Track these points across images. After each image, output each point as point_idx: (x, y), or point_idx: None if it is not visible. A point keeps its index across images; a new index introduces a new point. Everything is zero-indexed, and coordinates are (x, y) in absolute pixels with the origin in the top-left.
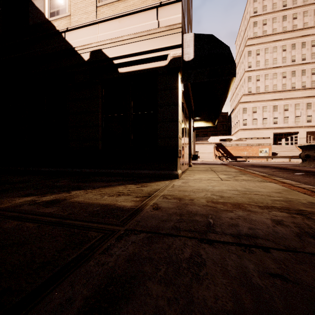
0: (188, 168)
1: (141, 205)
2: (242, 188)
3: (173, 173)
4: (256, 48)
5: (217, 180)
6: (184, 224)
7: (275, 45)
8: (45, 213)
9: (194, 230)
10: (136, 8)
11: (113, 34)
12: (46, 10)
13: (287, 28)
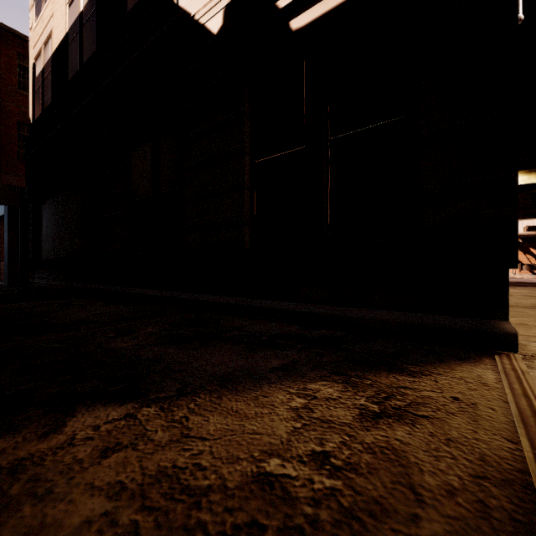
0: None
1: None
2: None
3: (486, 326)
4: None
5: None
6: None
7: None
8: None
9: None
10: None
11: None
12: None
13: None
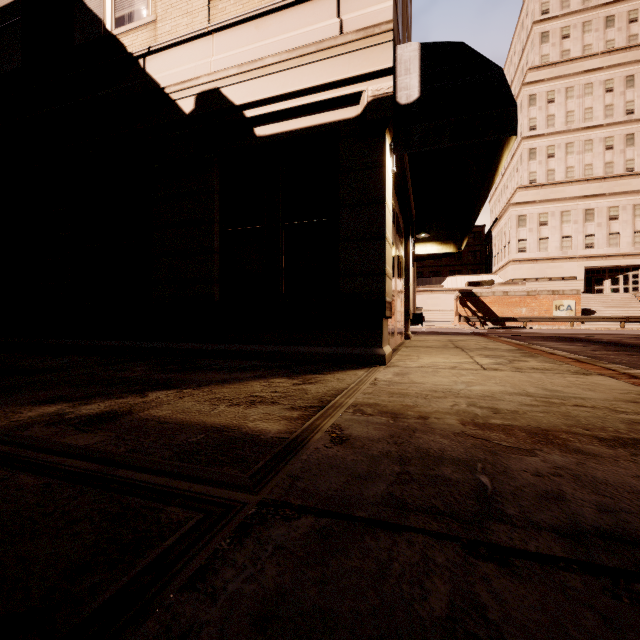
0: (404, 341)
1: (301, 431)
2: (539, 390)
3: (372, 352)
4: (547, 88)
5: (473, 370)
6: (414, 490)
7: (589, 79)
8: (73, 447)
9: (444, 510)
10: None
11: (244, 54)
12: (106, 13)
13: (615, 42)
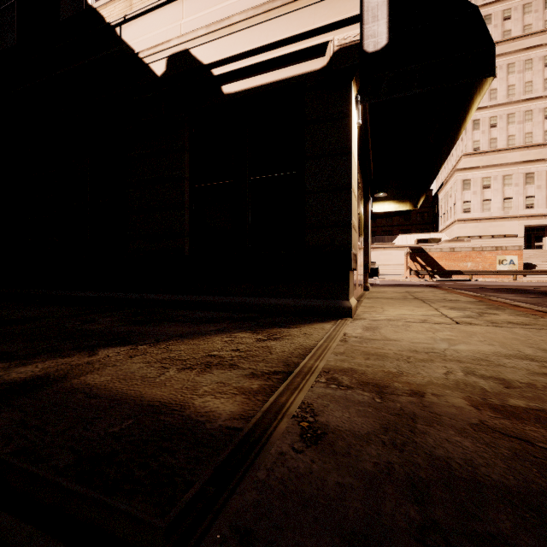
0: (364, 292)
1: (261, 416)
2: (538, 351)
3: (338, 304)
4: None
5: (446, 324)
6: None
7: (529, 55)
8: None
9: None
10: None
11: (211, 14)
12: None
13: None
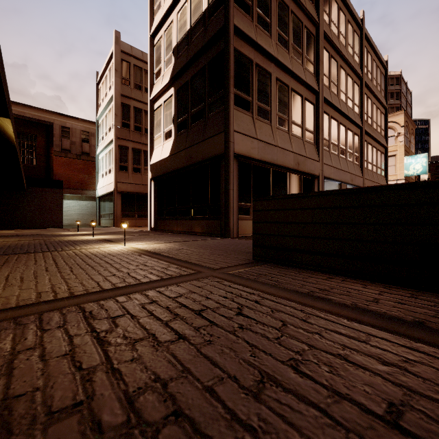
0: None
1: None
2: None
3: None
4: None
5: None
6: None
7: None
8: None
9: None
10: (389, 180)
11: None
12: None
13: None
